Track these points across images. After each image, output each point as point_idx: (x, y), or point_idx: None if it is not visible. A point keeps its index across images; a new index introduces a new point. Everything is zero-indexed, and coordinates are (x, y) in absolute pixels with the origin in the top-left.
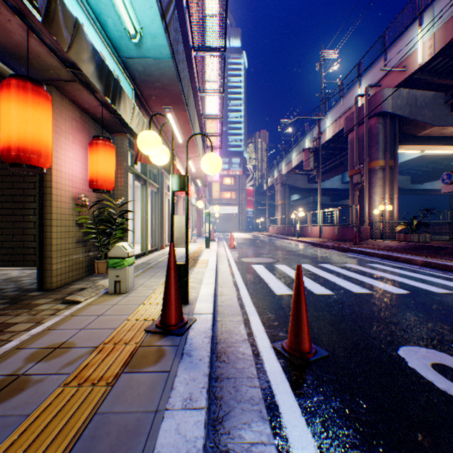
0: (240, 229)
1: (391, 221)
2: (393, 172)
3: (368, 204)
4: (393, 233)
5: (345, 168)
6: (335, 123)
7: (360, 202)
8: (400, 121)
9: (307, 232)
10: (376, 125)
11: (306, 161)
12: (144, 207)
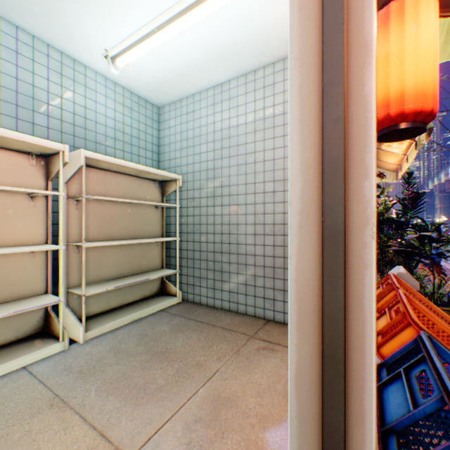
0: None
1: None
2: None
3: None
4: None
5: None
6: None
7: None
8: None
9: None
10: None
11: (446, 188)
12: None
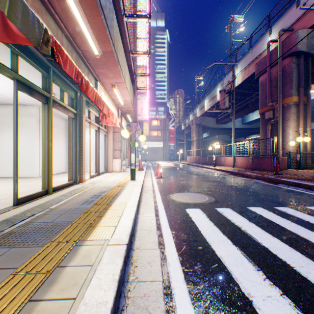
0: (164, 159)
1: (306, 152)
2: (306, 107)
3: (281, 136)
4: (307, 163)
5: (248, 111)
6: (245, 71)
7: (272, 135)
8: (312, 60)
9: (221, 161)
10: (290, 64)
11: (222, 101)
12: (45, 131)
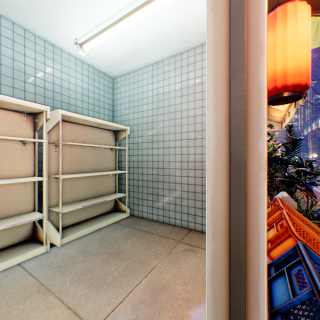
0: None
1: None
2: None
3: None
4: None
5: None
6: None
7: None
8: None
9: None
10: None
11: (316, 134)
12: None
